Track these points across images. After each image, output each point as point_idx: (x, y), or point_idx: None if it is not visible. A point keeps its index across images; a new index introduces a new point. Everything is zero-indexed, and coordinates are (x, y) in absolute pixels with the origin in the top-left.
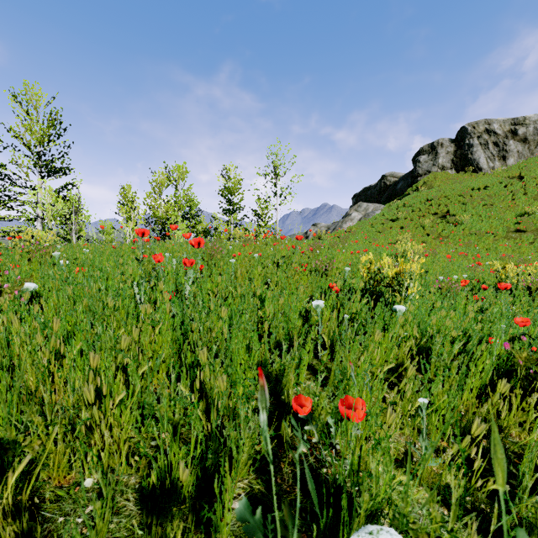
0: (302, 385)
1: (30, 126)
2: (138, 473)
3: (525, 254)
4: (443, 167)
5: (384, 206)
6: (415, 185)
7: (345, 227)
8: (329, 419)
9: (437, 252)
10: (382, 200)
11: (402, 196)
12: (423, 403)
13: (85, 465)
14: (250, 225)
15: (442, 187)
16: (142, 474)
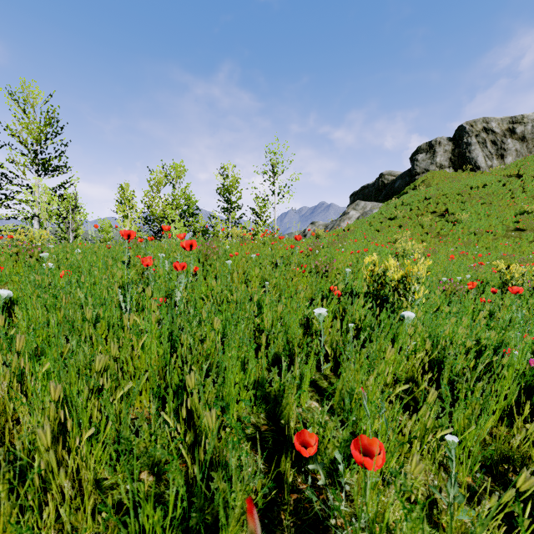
0: (303, 406)
1: (27, 124)
2: (107, 531)
3: (526, 253)
4: (441, 166)
5: (382, 204)
6: (413, 183)
7: (342, 225)
8: (337, 453)
9: (437, 251)
10: (380, 199)
11: (400, 194)
12: (451, 441)
13: (40, 524)
14: (248, 224)
15: (440, 185)
16: (112, 533)
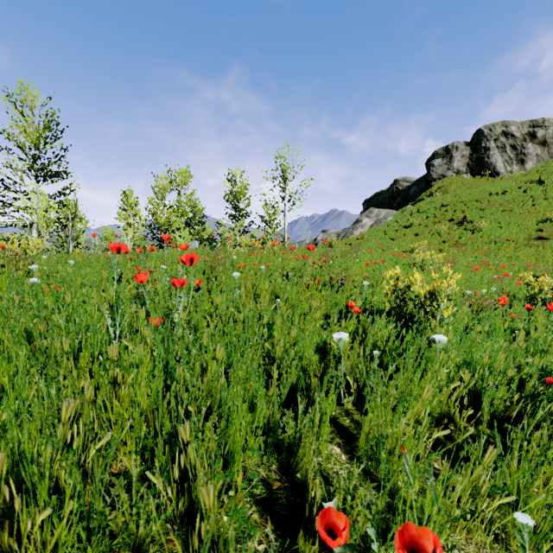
0: (323, 453)
1: (25, 128)
2: None
3: (550, 263)
4: (458, 171)
5: (396, 212)
6: (429, 190)
7: (355, 234)
8: (370, 528)
9: (457, 261)
10: (395, 206)
11: (415, 201)
12: (525, 526)
13: None
14: (257, 232)
15: (458, 192)
16: None
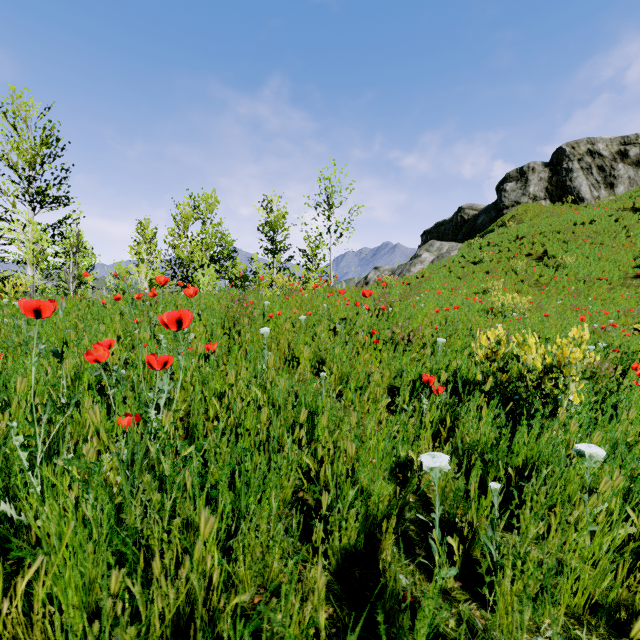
0: None
1: (18, 144)
2: None
3: None
4: (535, 197)
5: (462, 245)
6: (501, 219)
7: (413, 271)
8: None
9: (543, 306)
10: (459, 238)
11: (484, 233)
12: None
13: None
14: (297, 268)
15: (535, 221)
16: None
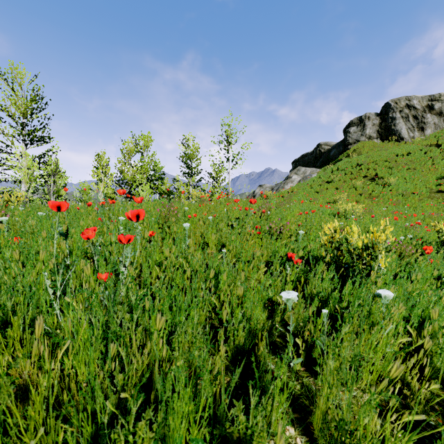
0: (276, 437)
1: (15, 100)
2: None
3: None
4: (370, 137)
5: (320, 170)
6: (346, 152)
7: (286, 188)
8: None
9: (373, 211)
10: (318, 165)
11: (335, 161)
12: None
13: None
14: (206, 186)
15: (370, 153)
16: None
